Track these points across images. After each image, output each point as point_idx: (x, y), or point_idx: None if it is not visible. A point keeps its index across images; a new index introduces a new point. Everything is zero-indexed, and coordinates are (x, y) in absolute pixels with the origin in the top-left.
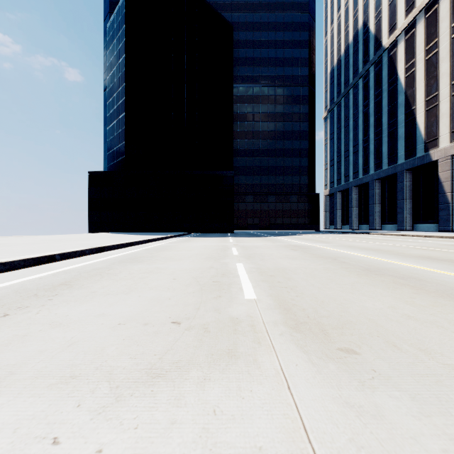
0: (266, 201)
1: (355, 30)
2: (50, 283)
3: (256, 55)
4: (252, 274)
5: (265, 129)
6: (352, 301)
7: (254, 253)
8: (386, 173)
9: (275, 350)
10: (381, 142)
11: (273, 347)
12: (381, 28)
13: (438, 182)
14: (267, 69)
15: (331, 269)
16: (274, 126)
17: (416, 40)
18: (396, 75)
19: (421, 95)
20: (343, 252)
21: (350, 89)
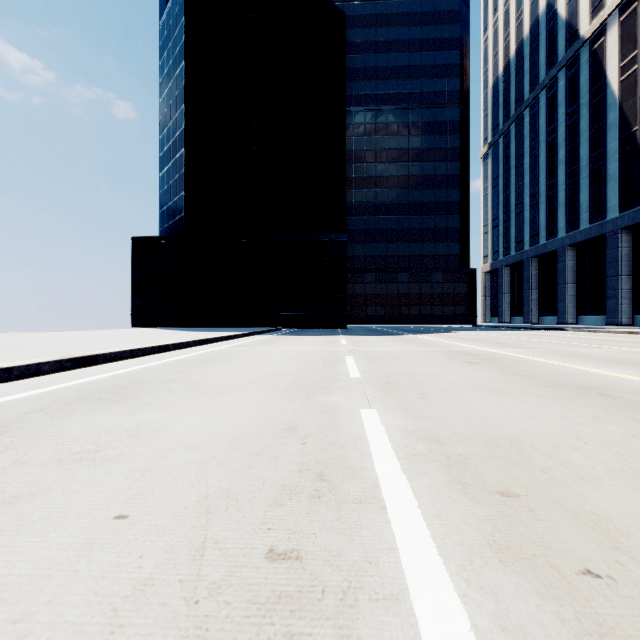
0: (395, 280)
1: (533, 17)
2: None
3: (380, 64)
4: (426, 476)
5: (394, 173)
6: None
7: (394, 373)
8: (587, 235)
9: None
10: (577, 188)
11: None
12: (578, 8)
13: None
14: (397, 84)
15: None
16: (407, 169)
17: (639, 21)
18: (603, 80)
19: None
20: (591, 372)
21: (524, 109)
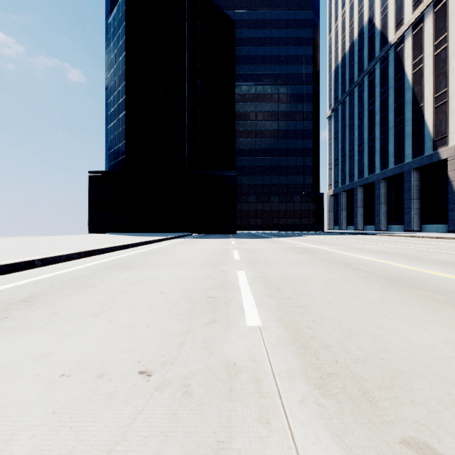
0: (269, 201)
1: (360, 26)
2: (8, 299)
3: (259, 53)
4: (256, 285)
5: (268, 128)
6: (389, 330)
7: (257, 257)
8: (393, 172)
9: (296, 445)
10: (387, 141)
11: (292, 435)
12: (388, 23)
13: (448, 181)
14: (270, 67)
15: (348, 278)
16: (277, 125)
17: (424, 35)
18: (403, 72)
19: (430, 92)
20: (356, 257)
21: (354, 87)
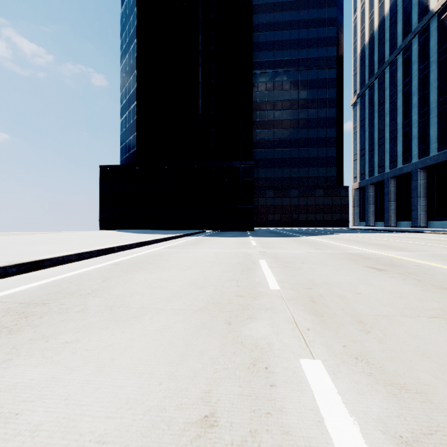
0: (288, 195)
1: None
2: None
3: (277, 38)
4: None
5: (287, 117)
6: None
7: (311, 283)
8: (436, 160)
9: None
10: (428, 124)
11: None
12: None
13: None
14: (289, 53)
15: None
16: (297, 114)
17: None
18: None
19: None
20: None
21: (385, 68)
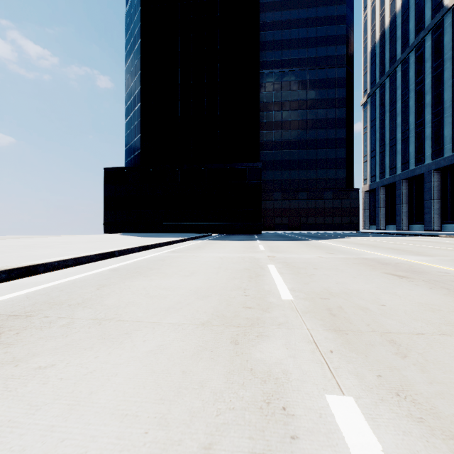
0: (296, 198)
1: None
2: None
3: (285, 37)
4: None
5: (295, 118)
6: None
7: (328, 292)
8: (450, 161)
9: None
10: (442, 124)
11: None
12: None
13: None
14: (298, 52)
15: None
16: (305, 114)
17: None
18: None
19: None
20: None
21: (397, 66)
